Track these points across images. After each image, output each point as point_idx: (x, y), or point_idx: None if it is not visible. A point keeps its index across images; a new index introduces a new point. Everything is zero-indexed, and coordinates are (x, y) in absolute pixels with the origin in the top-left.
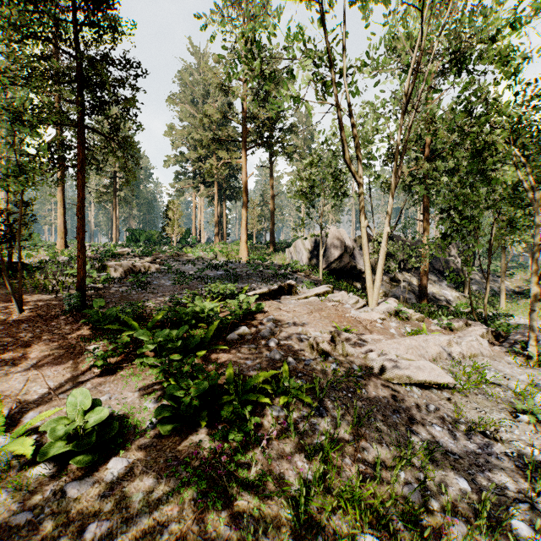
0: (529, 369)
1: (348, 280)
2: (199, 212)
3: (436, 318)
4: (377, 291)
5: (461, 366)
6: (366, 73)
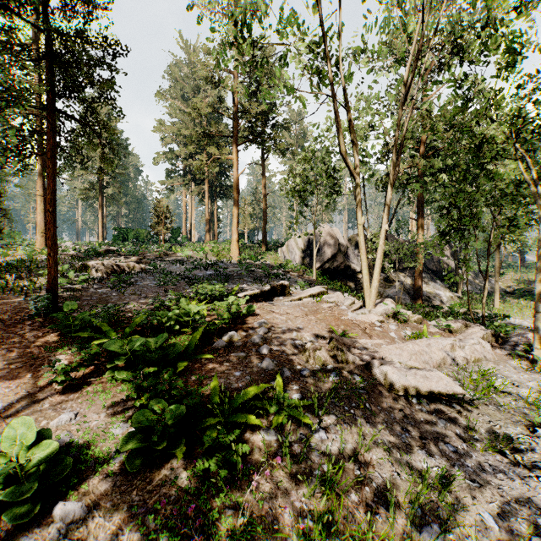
0: (535, 374)
1: (342, 280)
2: (189, 211)
3: (432, 319)
4: (374, 291)
5: (466, 372)
6: (363, 64)
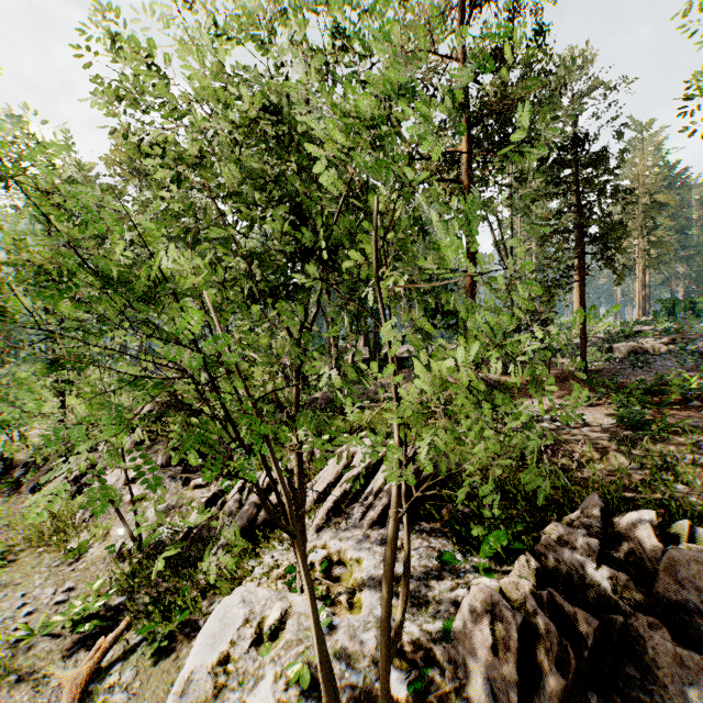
0: None
1: None
2: None
3: None
4: None
5: None
6: None
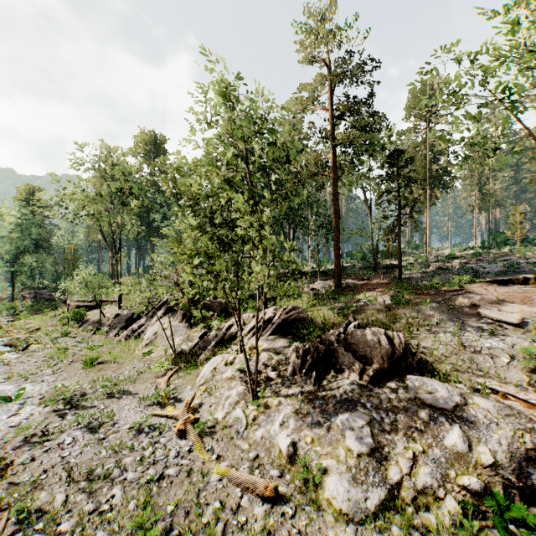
0: None
1: None
2: None
3: None
4: None
5: None
6: None
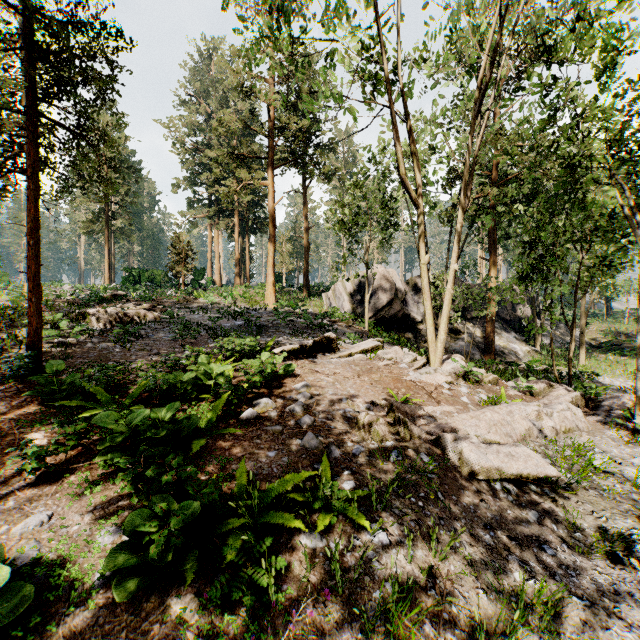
0: (639, 448)
1: (399, 331)
2: (215, 248)
3: (508, 378)
4: (441, 346)
5: (556, 446)
6: (426, 67)
